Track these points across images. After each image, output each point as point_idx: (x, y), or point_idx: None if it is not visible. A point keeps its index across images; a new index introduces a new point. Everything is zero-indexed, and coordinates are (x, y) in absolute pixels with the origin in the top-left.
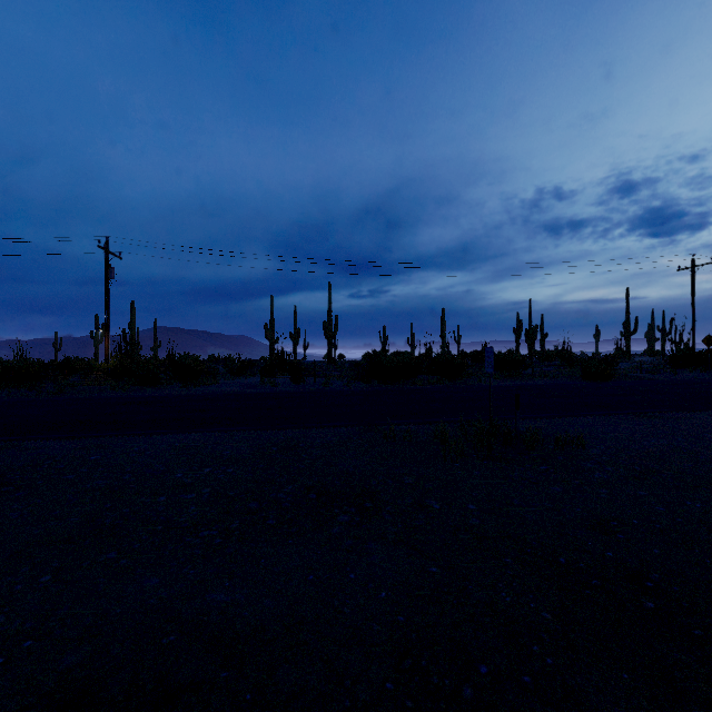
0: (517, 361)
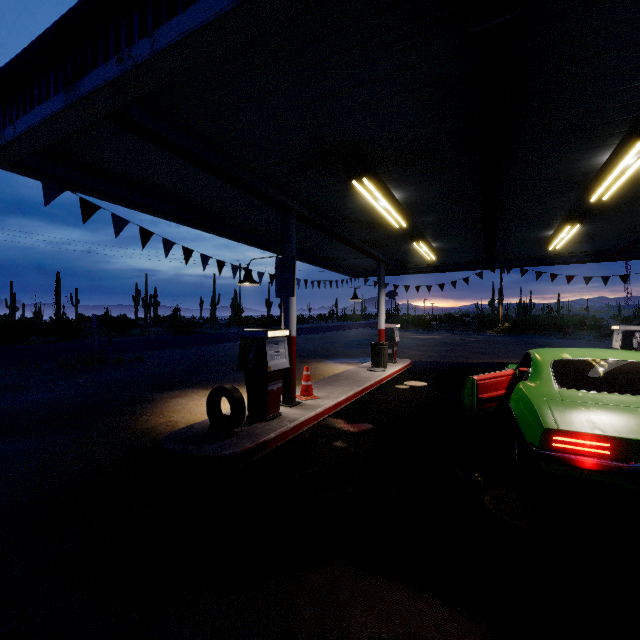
0: (130, 323)
